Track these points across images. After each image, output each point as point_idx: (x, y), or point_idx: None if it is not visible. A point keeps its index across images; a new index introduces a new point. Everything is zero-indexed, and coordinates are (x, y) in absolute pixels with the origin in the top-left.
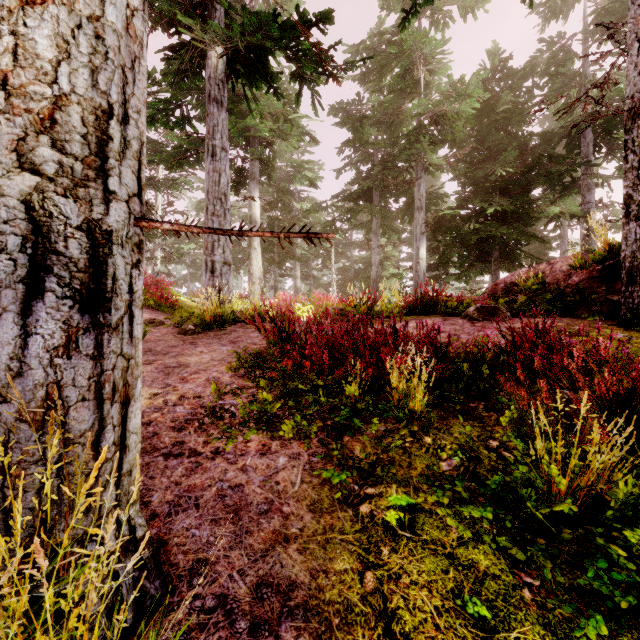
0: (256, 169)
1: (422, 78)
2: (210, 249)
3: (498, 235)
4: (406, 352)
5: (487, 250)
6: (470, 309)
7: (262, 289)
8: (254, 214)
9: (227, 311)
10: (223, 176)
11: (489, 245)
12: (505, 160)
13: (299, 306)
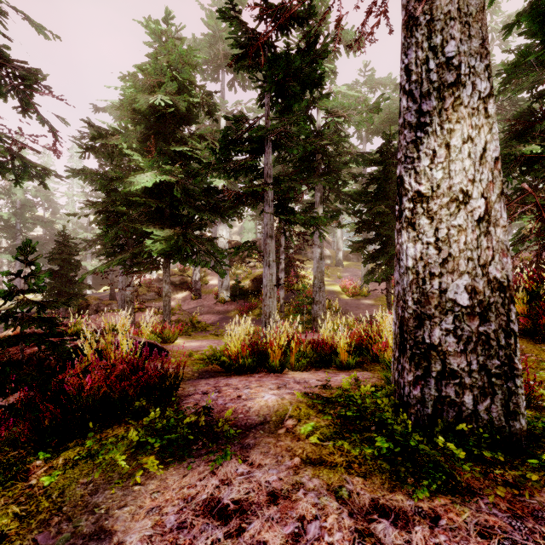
0: None
1: None
2: None
3: None
4: None
5: None
6: None
7: None
8: None
9: None
10: None
11: None
12: None
13: None
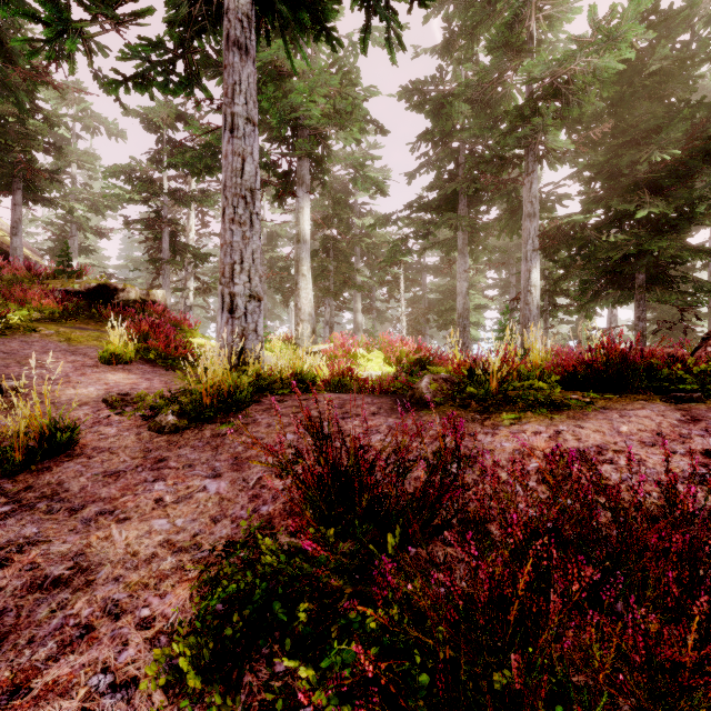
0: (305, 171)
1: (534, 32)
2: (228, 275)
3: (654, 249)
4: None
5: (628, 272)
6: None
7: (313, 328)
8: (303, 230)
9: (243, 383)
10: (248, 162)
11: (630, 265)
12: (667, 138)
13: (362, 353)
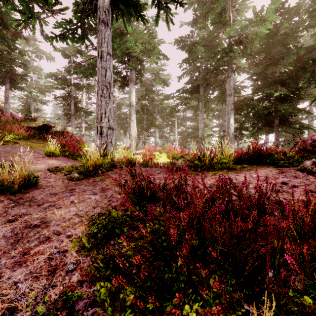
0: (133, 75)
1: (231, 16)
2: (99, 119)
3: (281, 109)
4: (312, 244)
5: (271, 119)
6: (307, 163)
7: (136, 144)
8: (132, 101)
9: (106, 161)
10: (108, 71)
11: (272, 116)
12: (287, 62)
13: (157, 154)
